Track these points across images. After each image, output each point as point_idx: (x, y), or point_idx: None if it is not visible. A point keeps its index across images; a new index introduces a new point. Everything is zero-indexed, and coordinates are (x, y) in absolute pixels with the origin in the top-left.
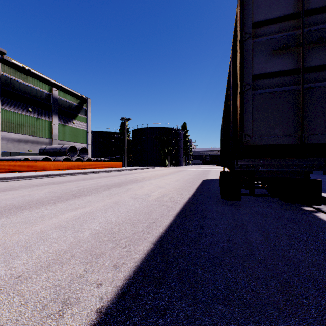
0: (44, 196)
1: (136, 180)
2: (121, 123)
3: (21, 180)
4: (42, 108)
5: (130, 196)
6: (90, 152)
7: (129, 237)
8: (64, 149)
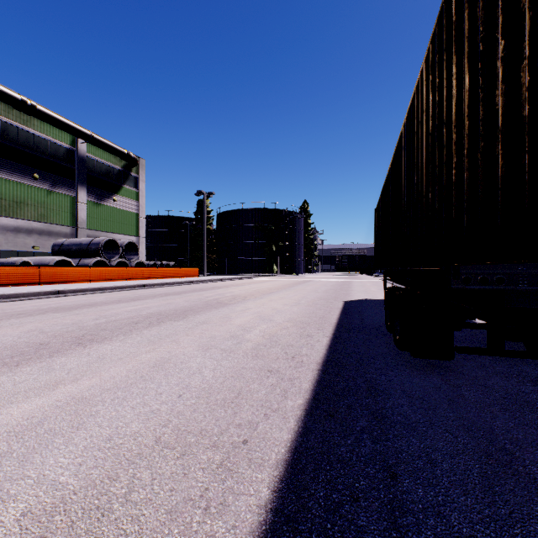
0: (10, 344)
1: (218, 301)
2: (198, 201)
3: (0, 301)
4: (58, 173)
5: (197, 342)
6: (144, 250)
7: (152, 536)
8: (96, 245)
